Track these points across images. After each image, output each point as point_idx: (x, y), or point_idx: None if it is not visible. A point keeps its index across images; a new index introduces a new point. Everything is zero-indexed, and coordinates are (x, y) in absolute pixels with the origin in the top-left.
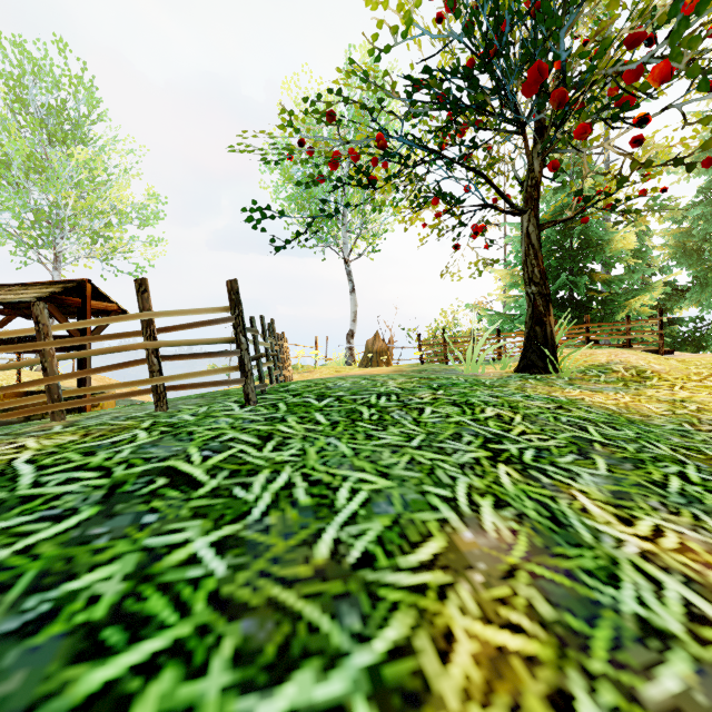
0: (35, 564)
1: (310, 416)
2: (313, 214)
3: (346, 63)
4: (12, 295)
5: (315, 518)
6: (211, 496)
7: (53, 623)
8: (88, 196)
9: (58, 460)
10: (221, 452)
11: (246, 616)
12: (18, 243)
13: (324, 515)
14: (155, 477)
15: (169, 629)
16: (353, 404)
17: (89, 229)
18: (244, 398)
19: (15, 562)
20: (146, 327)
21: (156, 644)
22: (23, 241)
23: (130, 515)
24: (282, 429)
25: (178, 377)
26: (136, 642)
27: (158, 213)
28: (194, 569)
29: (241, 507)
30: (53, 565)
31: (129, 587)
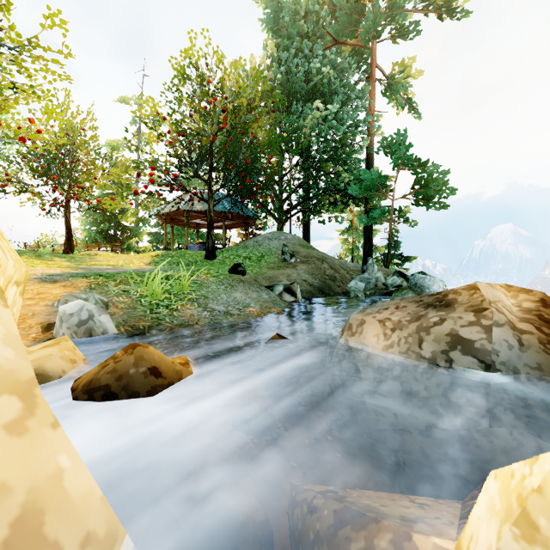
0: None
1: None
2: None
3: None
4: None
5: None
6: None
7: None
8: None
9: None
10: None
11: None
12: None
13: None
14: None
15: None
16: None
17: None
18: None
19: None
20: None
21: None
22: None
23: None
24: None
25: None
26: None
27: None
28: None
29: None
30: None
31: None
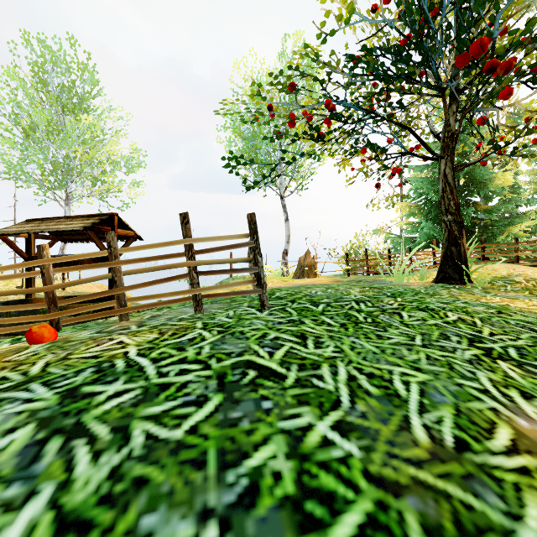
0: (209, 443)
1: (320, 319)
2: (258, 161)
3: (283, 47)
4: (63, 225)
5: (394, 406)
6: (300, 386)
7: (261, 496)
8: (91, 151)
9: (161, 354)
10: (278, 348)
11: (406, 494)
12: (40, 186)
13: (398, 404)
14: (245, 369)
15: (354, 504)
16: (343, 309)
17: (90, 175)
18: (260, 304)
19: (192, 441)
20: (188, 250)
21: (354, 518)
22: (44, 185)
23: (250, 402)
24: (307, 330)
25: (212, 288)
26: (337, 515)
27: (140, 162)
28: (334, 449)
29: (330, 396)
30: (224, 444)
31: (297, 465)
